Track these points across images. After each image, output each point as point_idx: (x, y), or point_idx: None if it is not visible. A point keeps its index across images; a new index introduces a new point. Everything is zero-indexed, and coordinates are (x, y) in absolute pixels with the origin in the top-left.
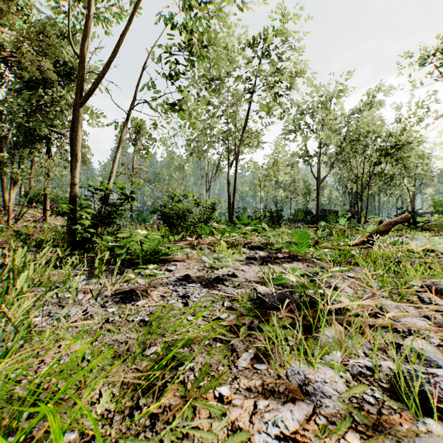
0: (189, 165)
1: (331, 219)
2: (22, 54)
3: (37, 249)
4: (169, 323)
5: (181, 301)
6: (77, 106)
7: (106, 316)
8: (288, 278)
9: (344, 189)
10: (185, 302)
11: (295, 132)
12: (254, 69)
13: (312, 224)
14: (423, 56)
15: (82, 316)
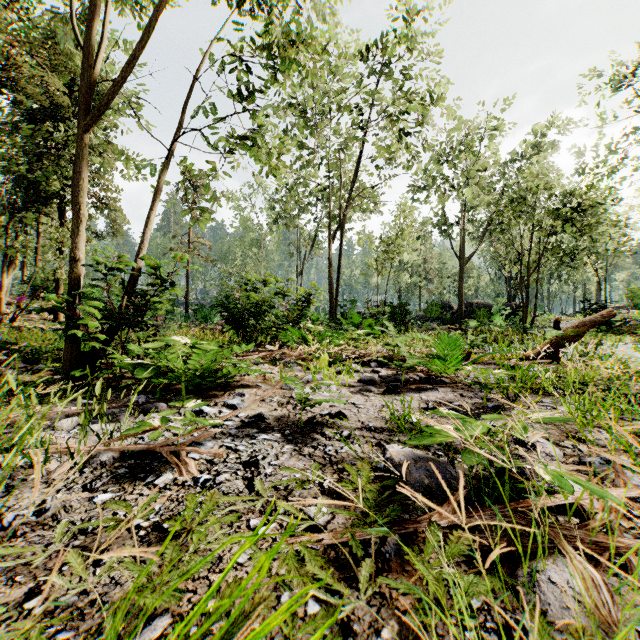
0: (272, 237)
1: (481, 316)
2: (17, 66)
3: (27, 365)
4: (206, 545)
5: (243, 474)
6: (79, 131)
7: (75, 526)
8: (447, 432)
9: (498, 273)
10: (250, 477)
11: (427, 189)
12: (368, 94)
13: (452, 324)
14: (617, 76)
15: (32, 519)
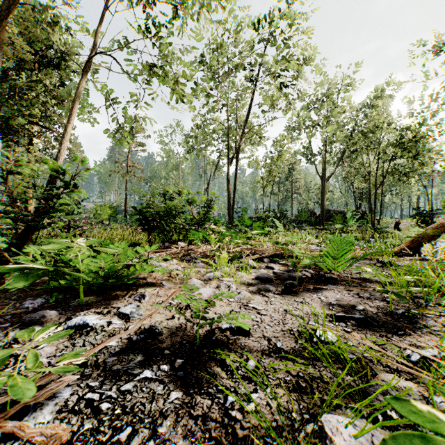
0: (187, 163)
1: (337, 220)
2: None
3: None
4: None
5: None
6: None
7: None
8: None
9: (347, 189)
10: None
11: (298, 128)
12: (256, 55)
13: (316, 225)
14: (436, 45)
15: None
